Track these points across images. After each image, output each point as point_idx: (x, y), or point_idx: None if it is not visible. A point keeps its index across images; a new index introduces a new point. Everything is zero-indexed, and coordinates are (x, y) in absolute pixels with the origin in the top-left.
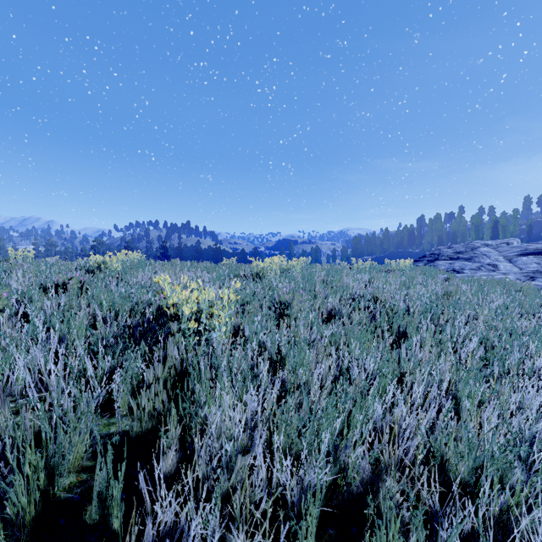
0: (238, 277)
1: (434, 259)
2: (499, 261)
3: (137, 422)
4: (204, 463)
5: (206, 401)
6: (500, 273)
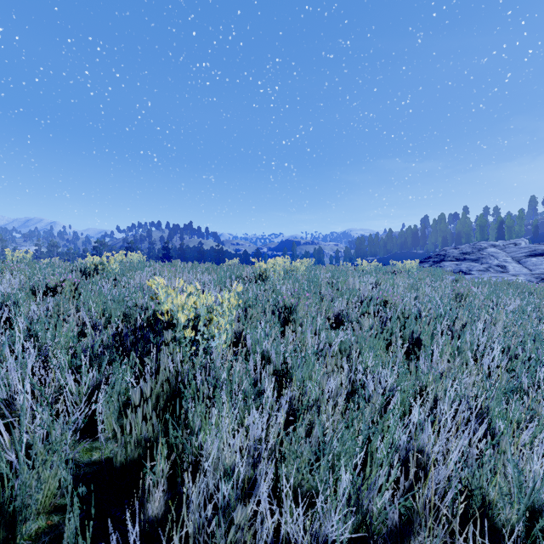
0: (240, 279)
1: (440, 260)
2: (507, 262)
3: (121, 450)
4: (197, 510)
5: (201, 428)
6: (509, 274)
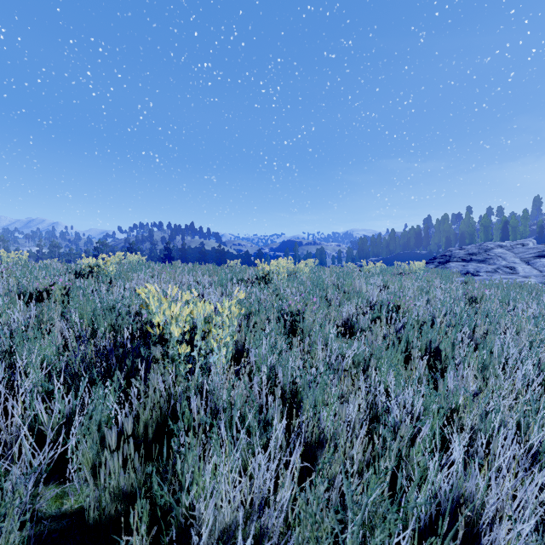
0: (242, 281)
1: (446, 261)
2: (515, 263)
3: (94, 505)
4: None
5: (193, 480)
6: (519, 276)
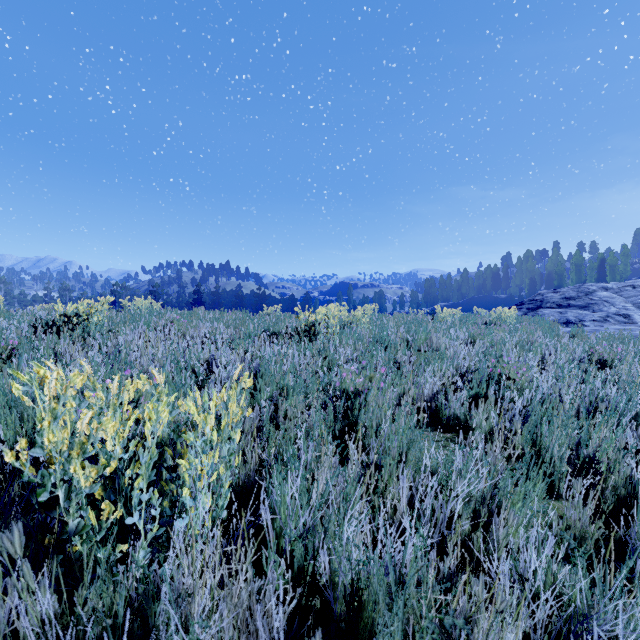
0: (278, 335)
1: (537, 307)
2: (628, 309)
3: None
4: None
5: None
6: (639, 326)
